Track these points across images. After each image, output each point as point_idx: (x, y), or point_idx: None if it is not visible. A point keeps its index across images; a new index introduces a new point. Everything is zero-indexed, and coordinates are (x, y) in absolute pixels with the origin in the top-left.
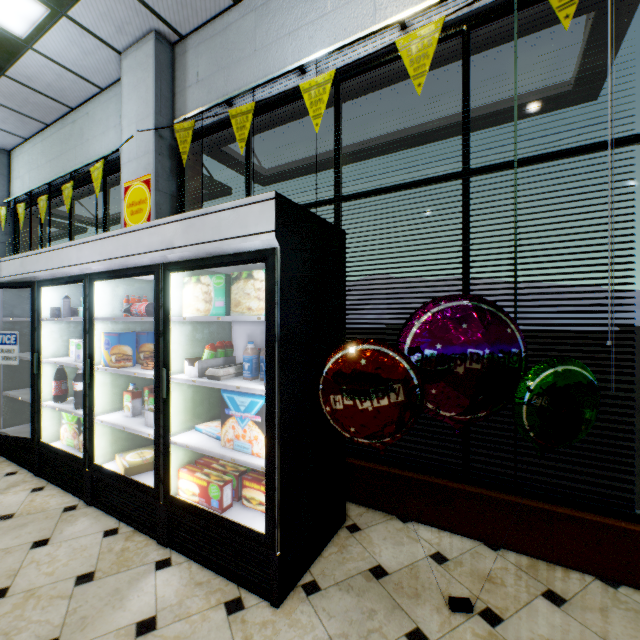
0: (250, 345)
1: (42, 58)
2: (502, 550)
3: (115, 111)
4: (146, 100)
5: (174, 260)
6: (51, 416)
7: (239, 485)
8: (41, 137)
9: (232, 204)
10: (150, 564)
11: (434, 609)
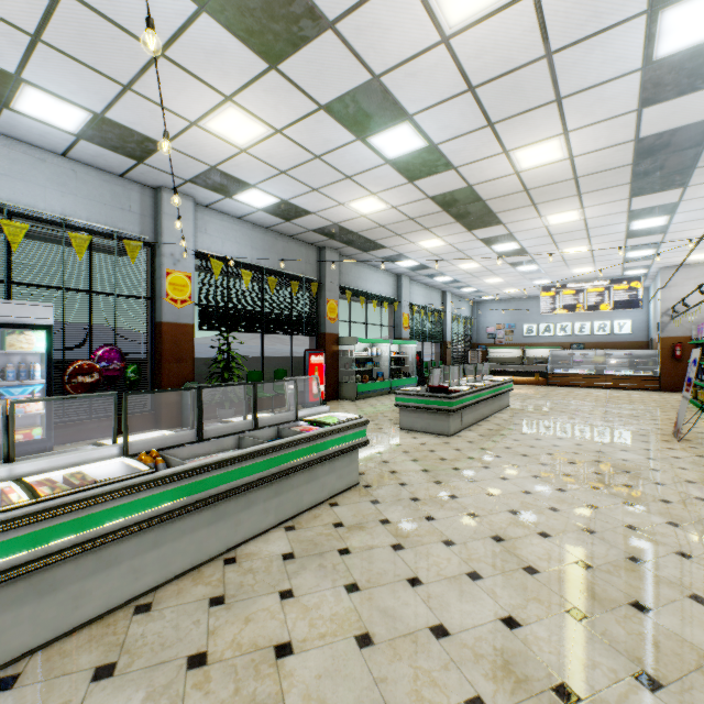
0: (13, 365)
1: None
2: (110, 437)
3: None
4: None
5: None
6: None
7: None
8: None
9: (25, 303)
10: None
11: None
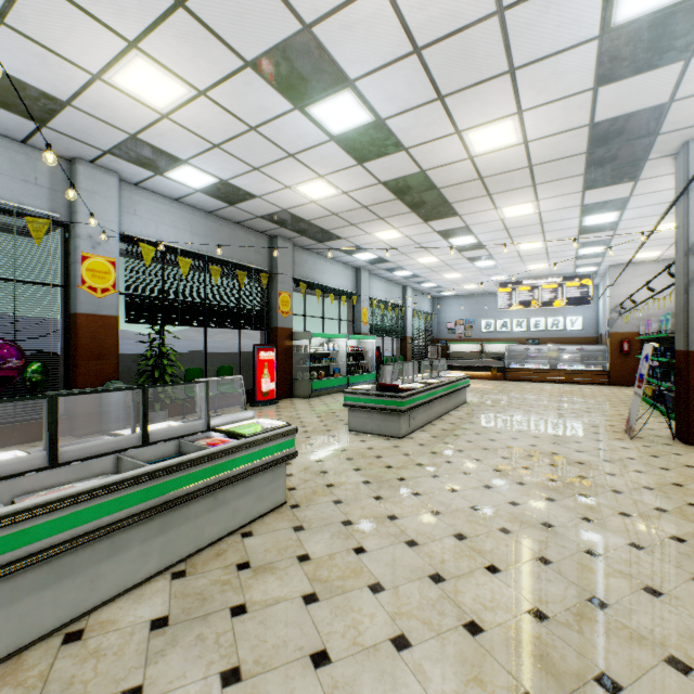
0: None
1: None
2: (7, 447)
3: None
4: None
5: None
6: None
7: None
8: None
9: None
10: None
11: None
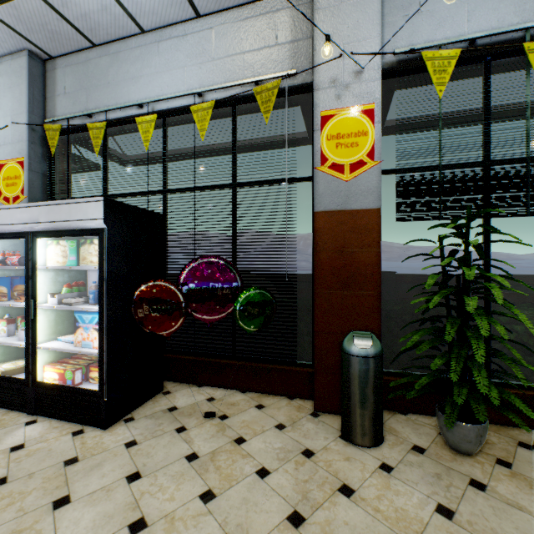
0: (94, 284)
1: None
2: (248, 392)
3: None
4: (20, 100)
5: (40, 230)
6: None
7: (88, 371)
8: None
9: (78, 200)
10: (21, 424)
11: (196, 418)
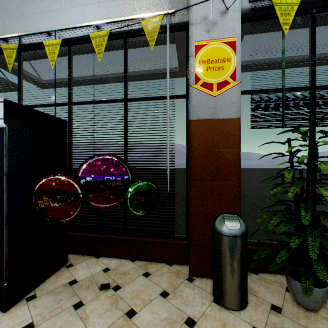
0: None
1: None
2: (136, 261)
3: None
4: None
5: None
6: None
7: None
8: None
9: None
10: None
11: (93, 291)
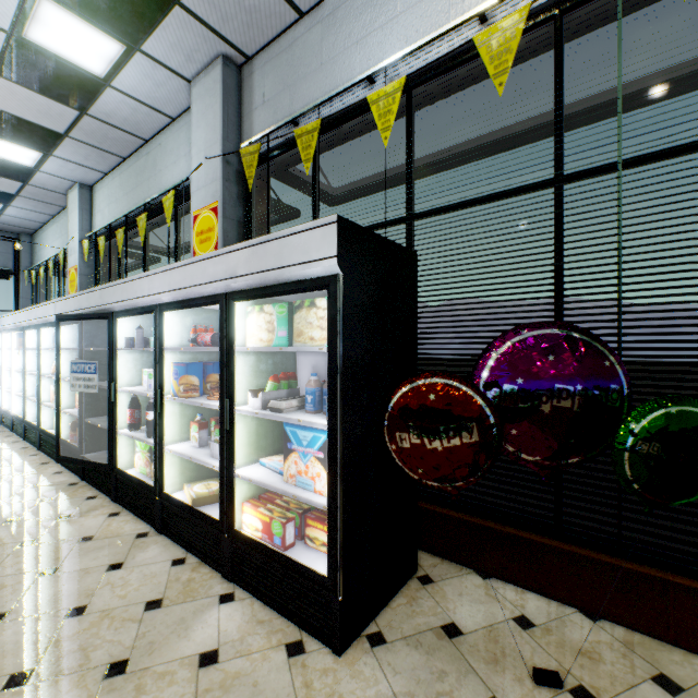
0: (313, 377)
1: (119, 94)
2: (603, 621)
3: (185, 140)
4: (214, 126)
5: (237, 289)
6: (126, 444)
7: (302, 523)
8: (119, 171)
9: (293, 230)
10: (214, 597)
11: (515, 679)
